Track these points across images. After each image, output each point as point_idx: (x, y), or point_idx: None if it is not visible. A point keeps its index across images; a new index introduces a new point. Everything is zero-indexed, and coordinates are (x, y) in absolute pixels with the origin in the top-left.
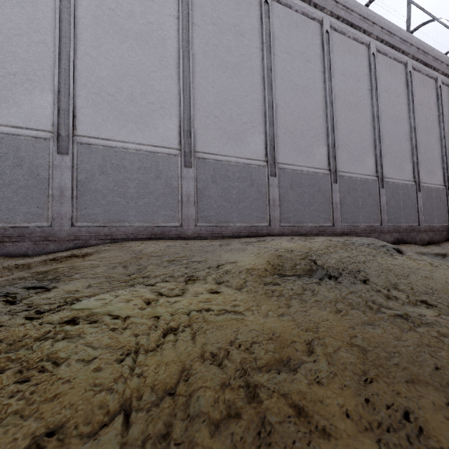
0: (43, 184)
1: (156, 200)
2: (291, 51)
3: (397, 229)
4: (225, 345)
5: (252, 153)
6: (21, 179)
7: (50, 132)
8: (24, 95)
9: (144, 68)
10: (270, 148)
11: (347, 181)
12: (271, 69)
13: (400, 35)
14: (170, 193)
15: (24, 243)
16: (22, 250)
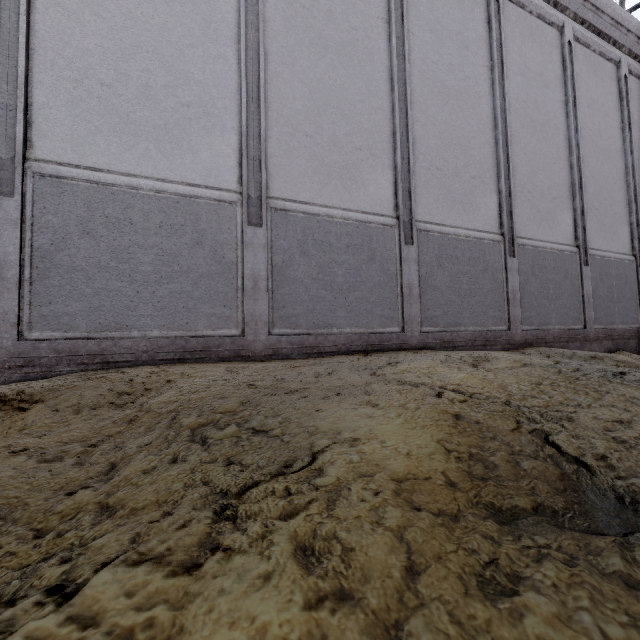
0: None
1: (194, 287)
2: (437, 28)
3: (609, 333)
4: None
5: (372, 203)
6: None
7: None
8: None
9: (172, 38)
10: (403, 194)
11: (531, 253)
12: (405, 55)
13: (612, 13)
14: (220, 274)
15: None
16: None
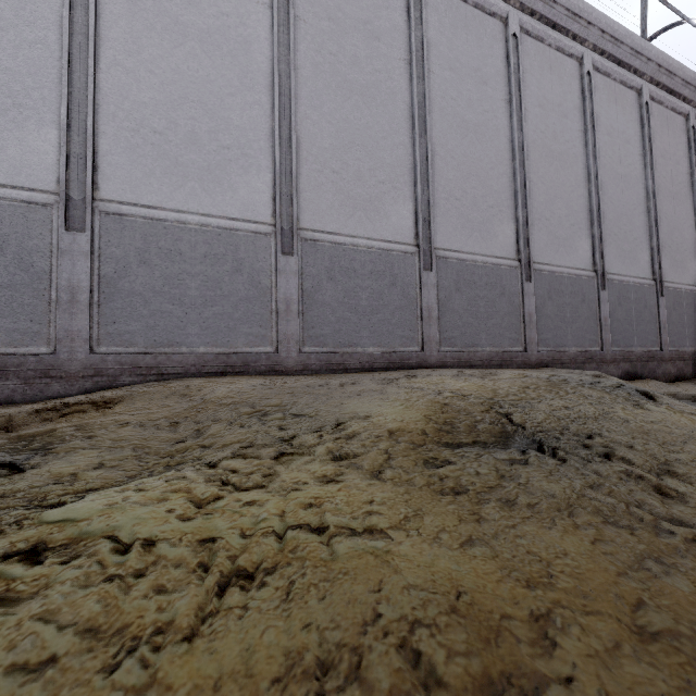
0: (40, 282)
1: (235, 310)
2: (457, 66)
3: (627, 356)
4: (352, 632)
5: (394, 233)
6: (2, 272)
7: (53, 193)
8: (8, 131)
9: (214, 89)
10: (423, 224)
11: (547, 278)
12: (425, 94)
13: (632, 43)
14: (257, 298)
15: (8, 382)
16: (4, 393)
